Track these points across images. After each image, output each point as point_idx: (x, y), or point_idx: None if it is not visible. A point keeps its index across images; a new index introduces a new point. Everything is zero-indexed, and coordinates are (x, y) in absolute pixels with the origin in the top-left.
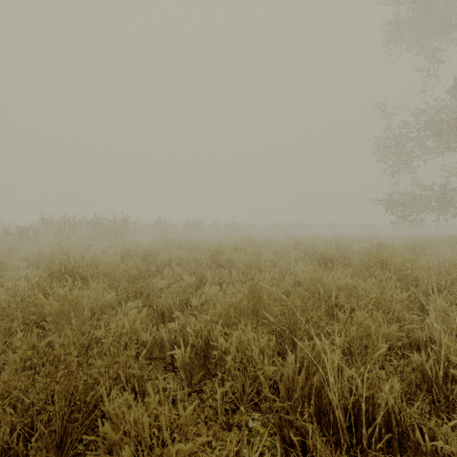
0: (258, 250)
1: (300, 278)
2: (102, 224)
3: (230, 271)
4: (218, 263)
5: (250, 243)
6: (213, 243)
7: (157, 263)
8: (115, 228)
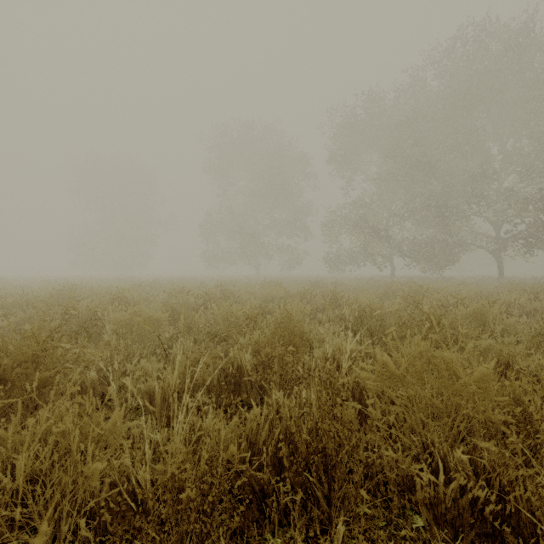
0: None
1: None
2: None
3: None
4: None
5: None
6: None
7: None
8: None
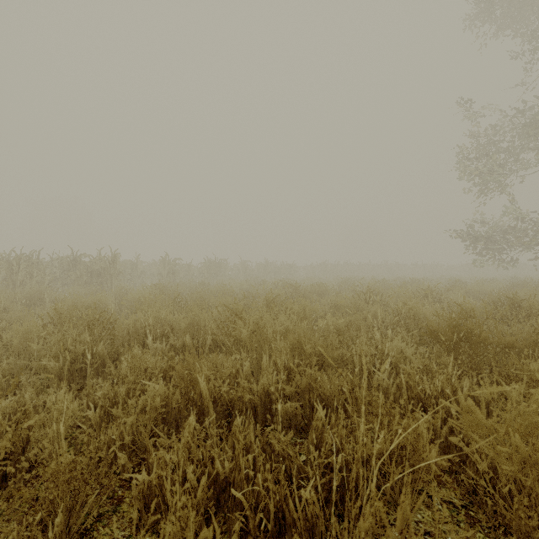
0: (310, 307)
1: (470, 424)
2: (82, 263)
3: (258, 353)
4: (234, 335)
5: (291, 292)
6: (237, 290)
7: (113, 337)
8: (100, 269)
